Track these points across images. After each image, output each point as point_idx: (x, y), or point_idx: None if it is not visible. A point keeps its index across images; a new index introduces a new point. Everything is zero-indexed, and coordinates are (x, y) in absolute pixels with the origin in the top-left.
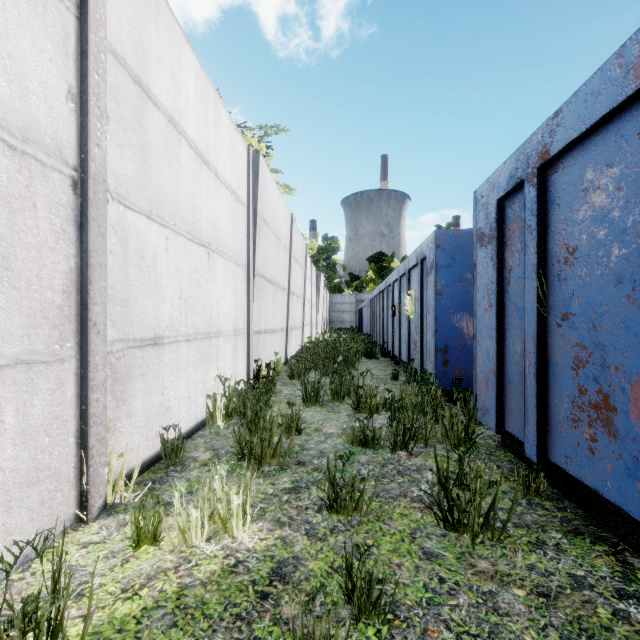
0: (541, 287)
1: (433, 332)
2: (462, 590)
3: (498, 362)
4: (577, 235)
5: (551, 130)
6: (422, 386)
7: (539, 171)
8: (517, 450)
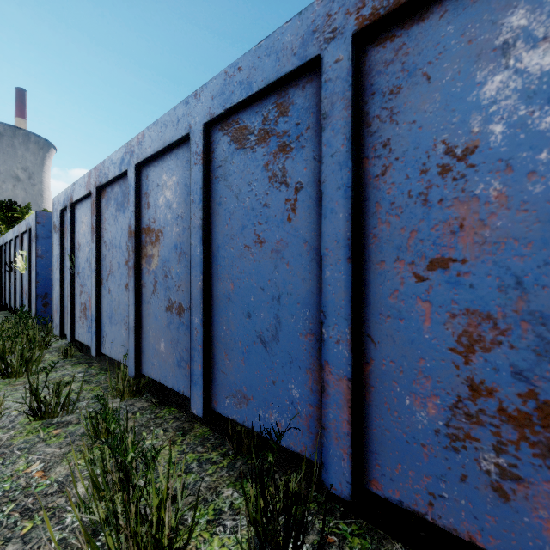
0: (72, 259)
1: (35, 283)
2: (1, 391)
3: (61, 298)
4: (81, 239)
5: (73, 190)
6: (21, 322)
7: (71, 205)
8: (74, 344)
